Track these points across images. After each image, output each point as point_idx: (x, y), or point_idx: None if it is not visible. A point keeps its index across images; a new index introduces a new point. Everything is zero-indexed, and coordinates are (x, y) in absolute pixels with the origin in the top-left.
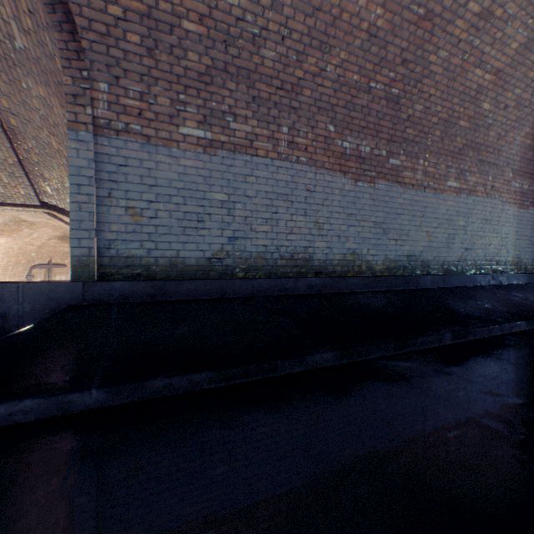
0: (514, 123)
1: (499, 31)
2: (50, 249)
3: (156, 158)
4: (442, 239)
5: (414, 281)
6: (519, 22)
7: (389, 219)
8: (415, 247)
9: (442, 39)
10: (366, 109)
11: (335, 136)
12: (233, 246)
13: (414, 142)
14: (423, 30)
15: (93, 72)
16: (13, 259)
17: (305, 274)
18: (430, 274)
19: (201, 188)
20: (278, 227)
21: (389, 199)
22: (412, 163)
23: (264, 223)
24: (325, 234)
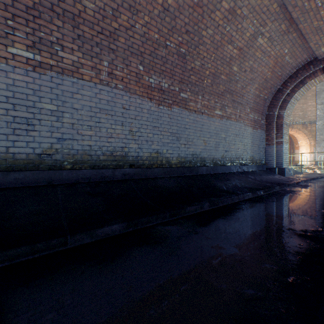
0: (250, 81)
1: (240, 24)
2: None
3: None
4: (213, 144)
5: (195, 170)
6: (249, 21)
7: (180, 131)
8: (197, 149)
9: (209, 22)
10: (165, 59)
11: (144, 73)
12: (61, 145)
13: (196, 84)
14: (197, 13)
15: None
16: None
17: (122, 166)
18: (205, 165)
19: (31, 98)
20: (100, 132)
21: (180, 119)
22: (195, 97)
23: (89, 129)
24: (137, 138)
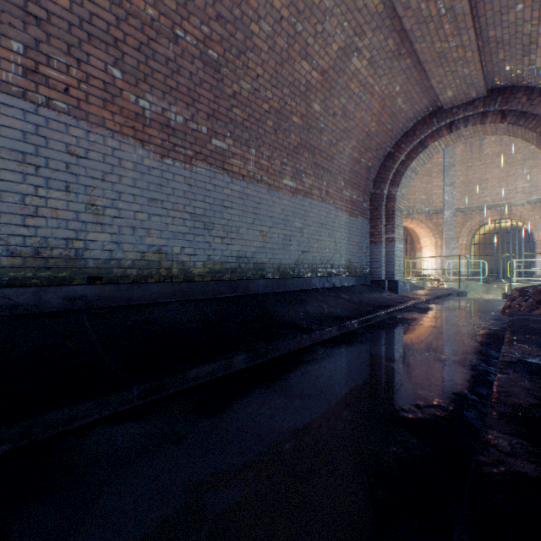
0: (343, 133)
1: (320, 23)
2: None
3: None
4: (279, 240)
5: (244, 286)
6: (337, 21)
7: (213, 212)
8: (248, 247)
9: (263, 7)
10: (175, 65)
11: (125, 87)
12: None
13: (244, 126)
14: None
15: None
16: None
17: (69, 281)
18: (265, 277)
19: None
20: (3, 203)
21: (213, 188)
22: (243, 150)
23: None
24: (109, 222)
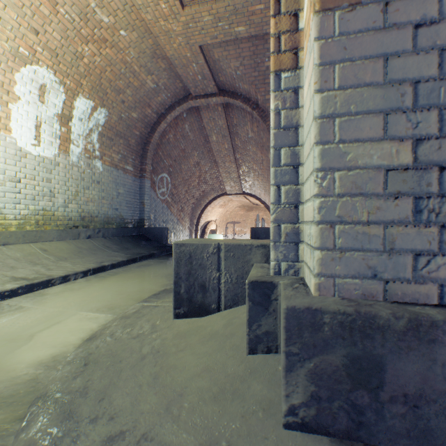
0: None
1: None
2: (234, 213)
3: None
4: None
5: None
6: None
7: None
8: None
9: None
10: None
11: None
12: None
13: None
14: None
15: None
16: (221, 219)
17: None
18: None
19: None
20: None
21: None
22: None
23: None
24: None
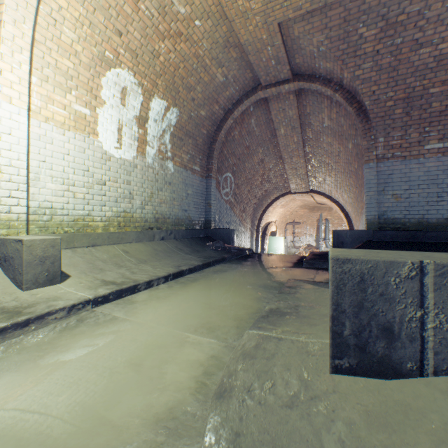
0: None
1: None
2: (294, 213)
3: (408, 166)
4: None
5: None
6: None
7: None
8: None
9: None
10: None
11: None
12: None
13: None
14: None
15: (376, 135)
16: (281, 220)
17: None
18: None
19: (439, 177)
20: None
21: None
22: None
23: None
24: None
